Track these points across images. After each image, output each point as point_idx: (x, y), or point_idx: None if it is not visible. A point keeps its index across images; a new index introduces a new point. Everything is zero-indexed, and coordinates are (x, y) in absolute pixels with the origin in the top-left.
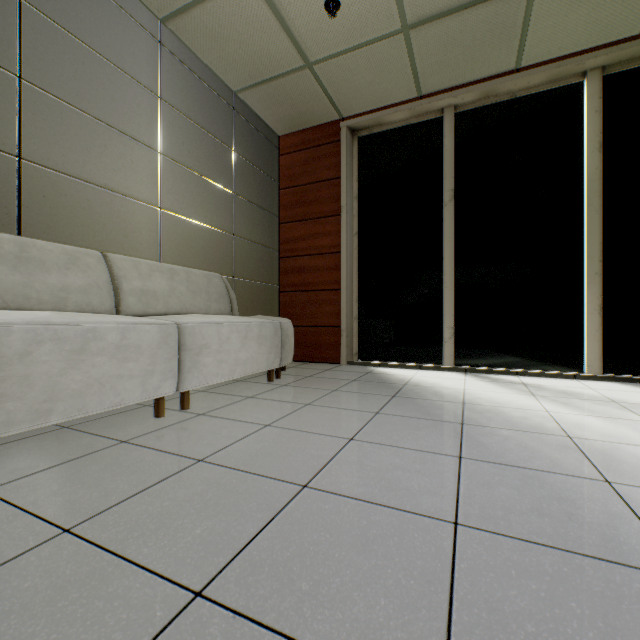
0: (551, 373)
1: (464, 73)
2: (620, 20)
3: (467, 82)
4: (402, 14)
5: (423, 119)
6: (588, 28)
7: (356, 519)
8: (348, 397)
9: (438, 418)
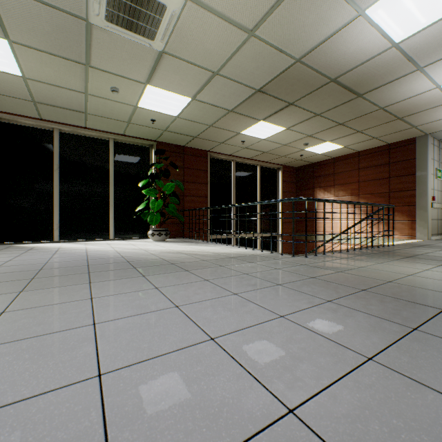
0: (98, 239)
1: (64, 121)
2: (116, 130)
3: (66, 123)
4: (33, 98)
5: (43, 128)
6: (108, 128)
7: (28, 260)
8: (7, 252)
9: (49, 251)
